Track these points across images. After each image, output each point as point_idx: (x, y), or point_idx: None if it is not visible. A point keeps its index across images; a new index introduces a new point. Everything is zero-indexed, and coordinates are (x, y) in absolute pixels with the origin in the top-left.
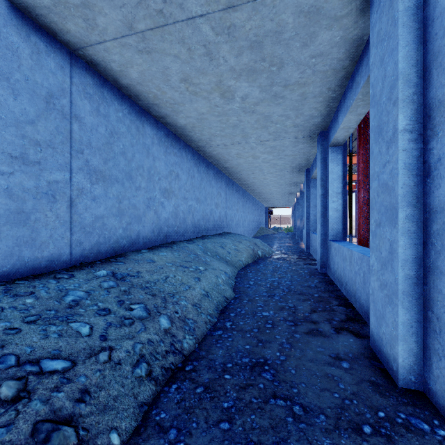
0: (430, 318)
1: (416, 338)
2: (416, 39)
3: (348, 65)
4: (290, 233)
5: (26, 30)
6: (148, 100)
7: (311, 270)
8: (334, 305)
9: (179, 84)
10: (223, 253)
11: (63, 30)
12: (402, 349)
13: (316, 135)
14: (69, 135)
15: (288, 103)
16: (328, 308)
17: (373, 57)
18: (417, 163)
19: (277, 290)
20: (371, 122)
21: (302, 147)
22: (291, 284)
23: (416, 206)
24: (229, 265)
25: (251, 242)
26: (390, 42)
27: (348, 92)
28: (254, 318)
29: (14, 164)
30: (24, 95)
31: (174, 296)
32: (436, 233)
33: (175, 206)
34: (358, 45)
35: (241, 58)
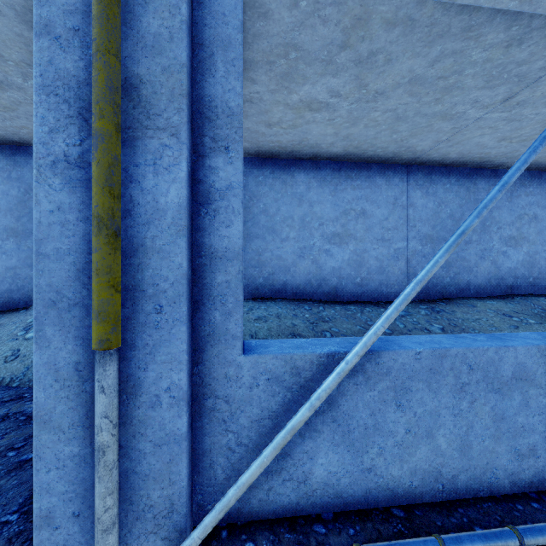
0: None
1: None
2: None
3: None
4: None
5: (384, 171)
6: (475, 162)
7: None
8: None
9: (498, 144)
10: None
11: (401, 160)
12: None
13: None
14: (406, 218)
15: None
16: None
17: None
18: None
19: None
20: None
21: None
22: None
23: None
24: None
25: None
26: None
27: None
28: None
29: (379, 243)
30: (383, 206)
31: (473, 330)
32: None
33: (529, 254)
34: None
35: None
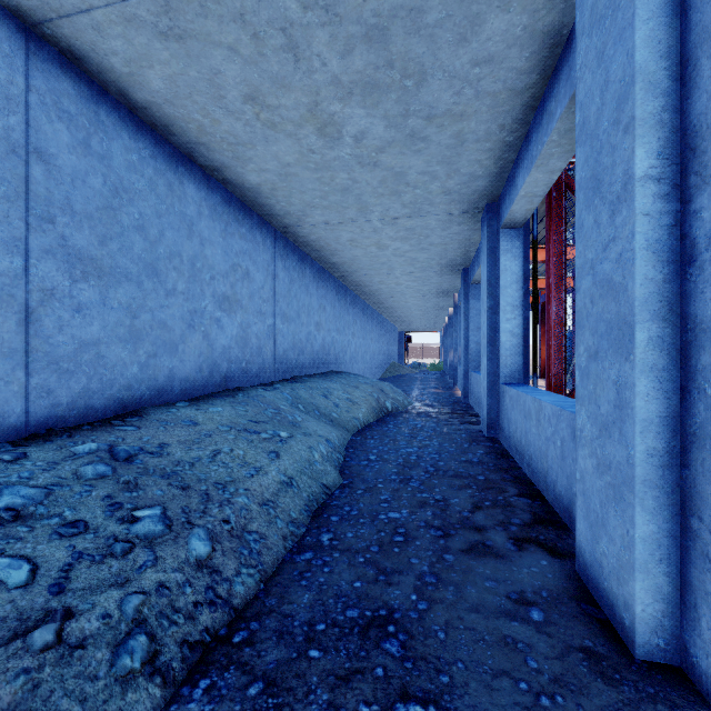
0: (694, 531)
1: (667, 568)
2: (667, 6)
3: (534, 83)
4: (439, 372)
5: None
6: (188, 135)
7: (471, 434)
8: (512, 495)
9: (241, 106)
10: (326, 406)
11: None
12: (643, 588)
13: (479, 210)
14: (22, 185)
15: (434, 150)
16: (502, 501)
17: (583, 54)
18: (669, 238)
19: (416, 469)
20: (579, 172)
21: (458, 230)
22: (439, 459)
23: (667, 320)
24: (336, 426)
25: (374, 387)
26: (617, 16)
27: (533, 132)
28: (373, 525)
29: None
30: None
31: (225, 489)
32: (708, 371)
33: (243, 327)
34: (553, 45)
35: (351, 58)
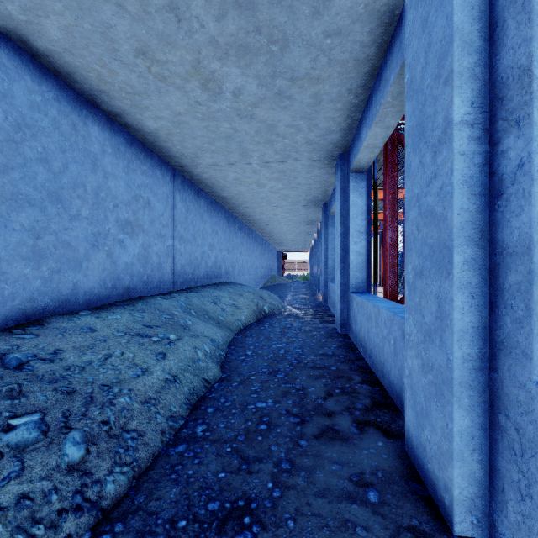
0: (502, 426)
1: (479, 456)
2: None
3: (373, 55)
4: (307, 282)
5: None
6: (90, 83)
7: (328, 331)
8: (357, 383)
9: (134, 59)
10: (215, 311)
11: None
12: (460, 474)
13: (334, 158)
14: None
15: (297, 107)
16: (348, 388)
17: (411, 24)
18: (481, 175)
19: (283, 362)
20: (408, 122)
21: (318, 173)
22: (302, 353)
23: (479, 245)
24: (222, 327)
25: (255, 294)
26: None
27: (373, 95)
28: (242, 415)
29: None
30: None
31: (110, 390)
32: (514, 289)
33: (144, 247)
34: (387, 23)
35: (225, 22)
